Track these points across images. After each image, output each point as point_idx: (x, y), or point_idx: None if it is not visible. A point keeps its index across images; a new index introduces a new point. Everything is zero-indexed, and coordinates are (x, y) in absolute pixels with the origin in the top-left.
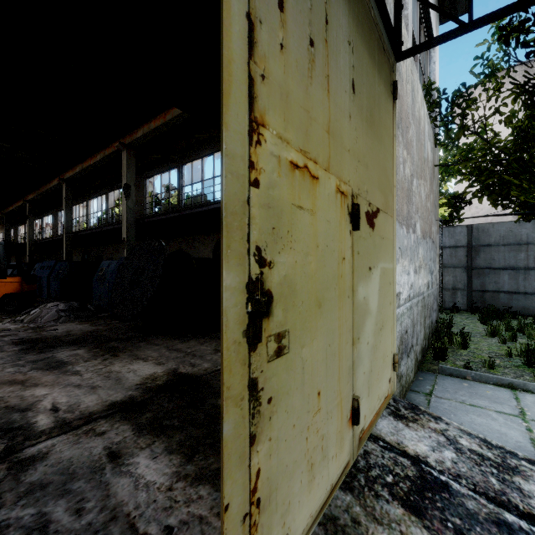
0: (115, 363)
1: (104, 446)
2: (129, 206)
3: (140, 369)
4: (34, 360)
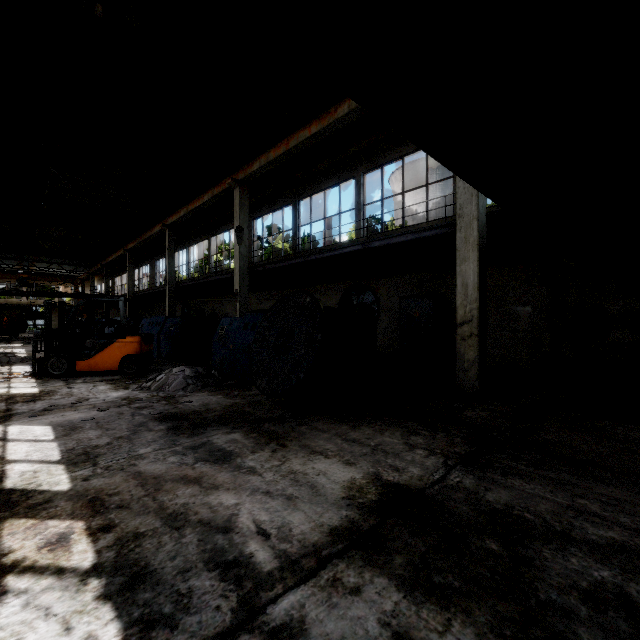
0: (290, 457)
1: (377, 619)
2: (242, 253)
3: (329, 471)
4: (192, 446)
